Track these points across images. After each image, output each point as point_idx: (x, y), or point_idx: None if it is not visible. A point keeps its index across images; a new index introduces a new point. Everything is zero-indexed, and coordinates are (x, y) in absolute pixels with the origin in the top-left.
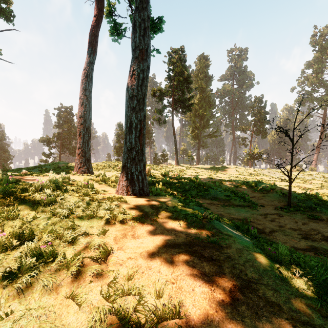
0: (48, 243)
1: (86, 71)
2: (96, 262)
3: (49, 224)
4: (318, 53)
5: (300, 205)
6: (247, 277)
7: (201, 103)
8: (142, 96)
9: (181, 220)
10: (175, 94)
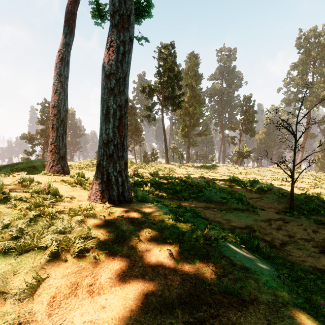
0: None
1: (61, 53)
2: None
3: None
4: (303, 55)
5: (302, 208)
6: None
7: (191, 102)
8: (123, 75)
9: (173, 243)
10: (164, 91)
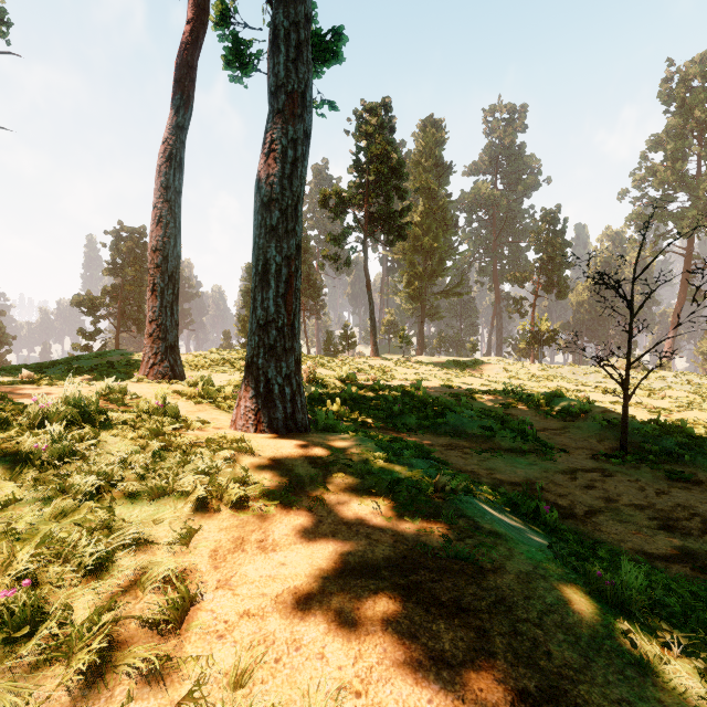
0: (22, 582)
1: (169, 146)
2: (152, 632)
3: (46, 517)
4: (676, 118)
5: (646, 449)
6: (553, 663)
7: (428, 223)
8: (293, 201)
9: (381, 495)
10: (370, 202)
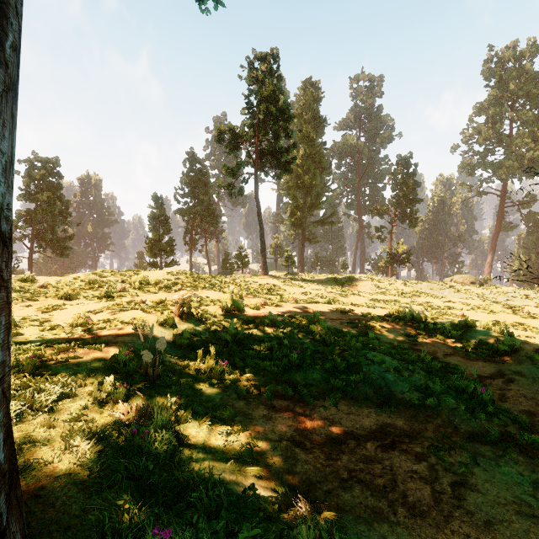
0: None
1: None
2: None
3: None
4: (495, 90)
5: None
6: None
7: (307, 165)
8: None
9: None
10: (260, 139)
